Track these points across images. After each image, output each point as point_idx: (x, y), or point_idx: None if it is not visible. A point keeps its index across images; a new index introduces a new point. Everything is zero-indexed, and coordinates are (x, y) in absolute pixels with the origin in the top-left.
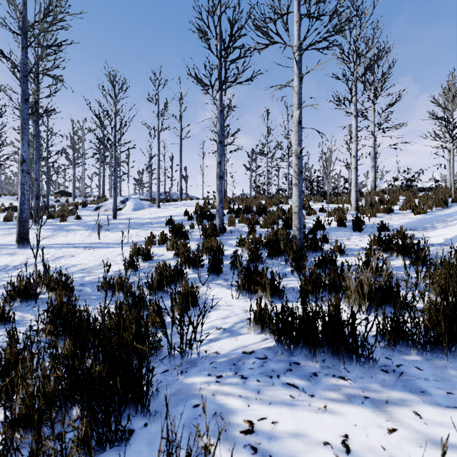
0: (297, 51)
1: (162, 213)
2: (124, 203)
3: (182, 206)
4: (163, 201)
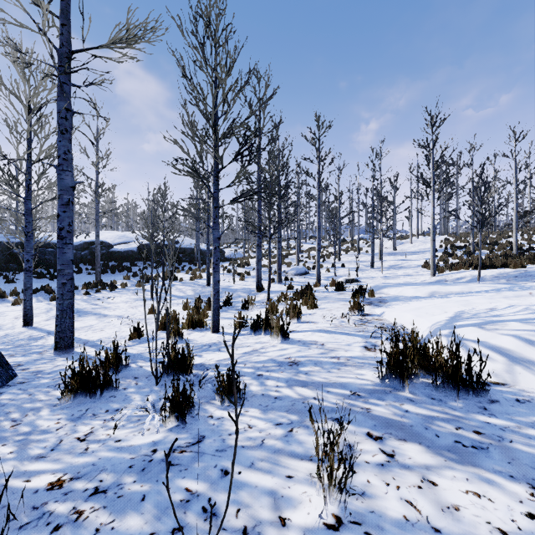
0: (515, 186)
1: (421, 247)
2: (386, 242)
3: (426, 242)
4: (401, 239)
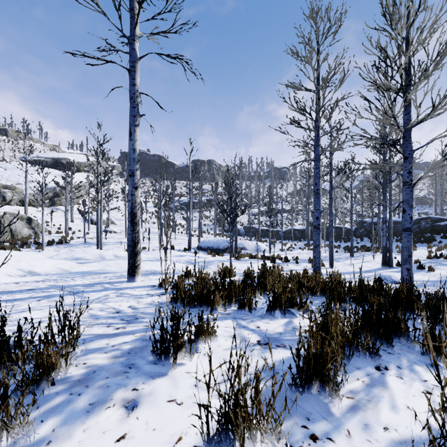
0: None
1: None
2: None
3: None
4: None
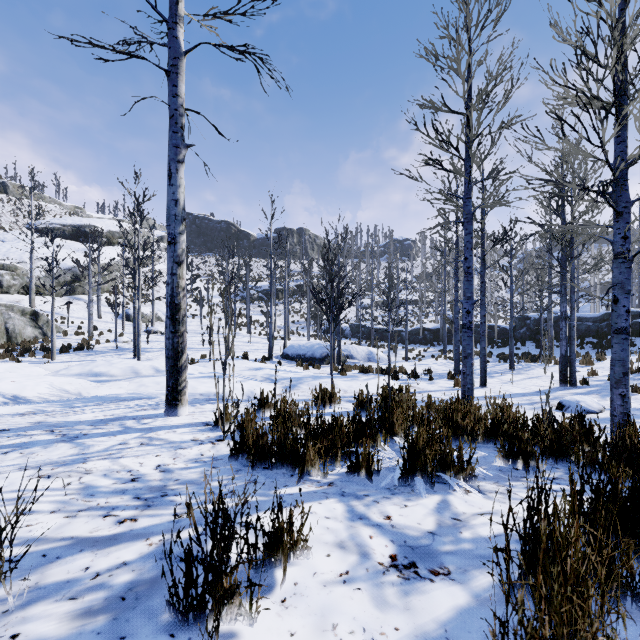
0: None
1: None
2: None
3: None
4: None
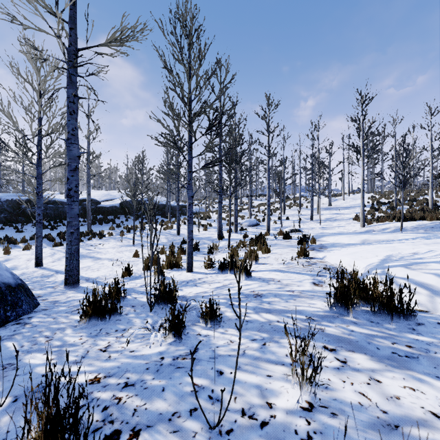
0: (430, 153)
1: (351, 203)
2: (322, 199)
3: (356, 199)
4: (335, 196)
